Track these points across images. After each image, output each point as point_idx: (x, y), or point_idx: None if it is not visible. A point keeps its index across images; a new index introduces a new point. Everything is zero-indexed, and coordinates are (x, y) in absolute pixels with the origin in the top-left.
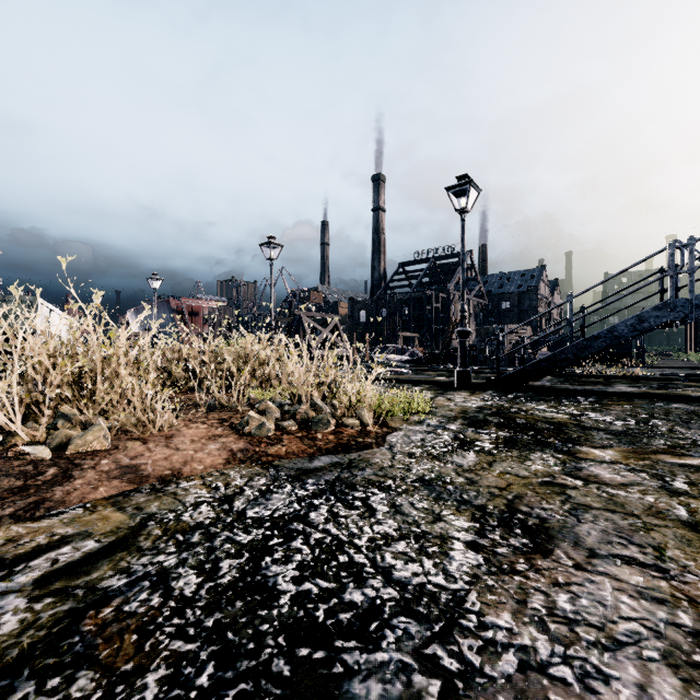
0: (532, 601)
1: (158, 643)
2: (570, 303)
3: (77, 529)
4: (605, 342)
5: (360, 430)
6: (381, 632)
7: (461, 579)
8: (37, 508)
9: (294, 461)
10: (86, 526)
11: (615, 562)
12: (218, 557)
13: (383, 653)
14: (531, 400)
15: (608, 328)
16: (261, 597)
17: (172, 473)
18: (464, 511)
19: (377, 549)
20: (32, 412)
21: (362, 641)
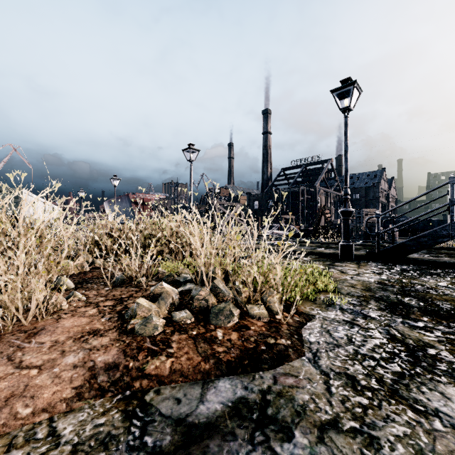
0: None
1: None
2: (452, 184)
3: None
4: None
5: (268, 321)
6: None
7: None
8: None
9: (179, 391)
10: None
11: None
12: None
13: None
14: (423, 274)
15: None
16: None
17: None
18: None
19: None
20: None
21: None
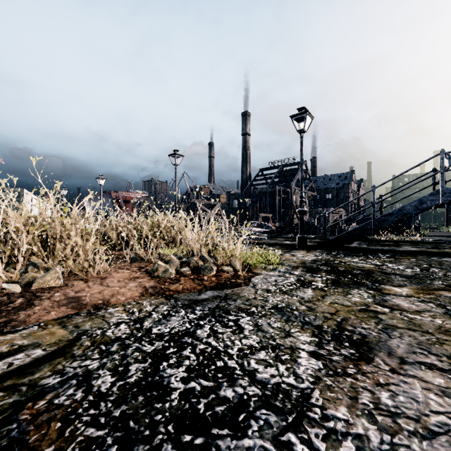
0: (361, 397)
1: (75, 430)
2: (373, 191)
3: (30, 341)
4: (397, 217)
5: (233, 274)
6: (247, 422)
7: (306, 379)
8: (5, 326)
9: (188, 294)
10: (38, 339)
11: (420, 368)
12: (128, 362)
13: (249, 440)
14: (347, 256)
15: (399, 208)
16: (158, 393)
17: (103, 302)
18: (306, 329)
19: (245, 357)
20: (13, 262)
21: (233, 429)
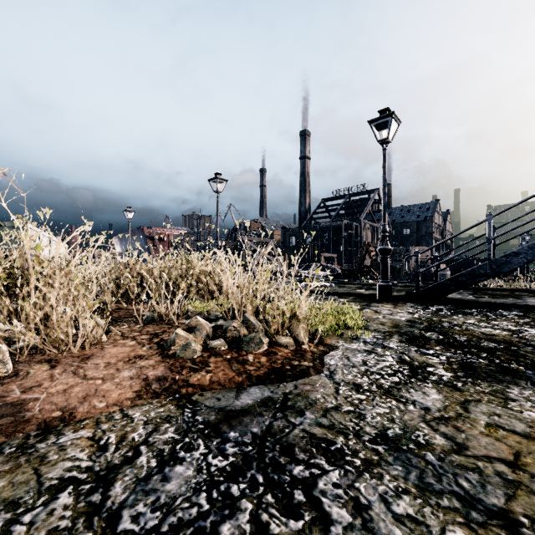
0: None
1: None
2: (489, 222)
3: None
4: (525, 258)
5: (295, 349)
6: None
7: None
8: None
9: (218, 394)
10: None
11: None
12: None
13: None
14: (456, 313)
15: (529, 245)
16: None
17: (61, 415)
18: (483, 531)
19: None
20: None
21: None
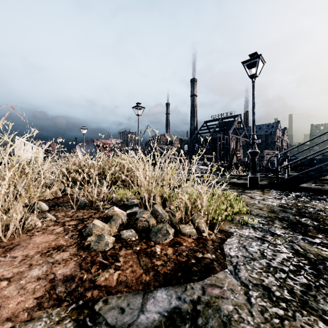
0: None
1: None
2: None
3: None
4: None
5: (197, 238)
6: None
7: None
8: None
9: (123, 300)
10: None
11: None
12: None
13: None
14: (313, 199)
15: None
16: None
17: None
18: None
19: None
20: None
21: None
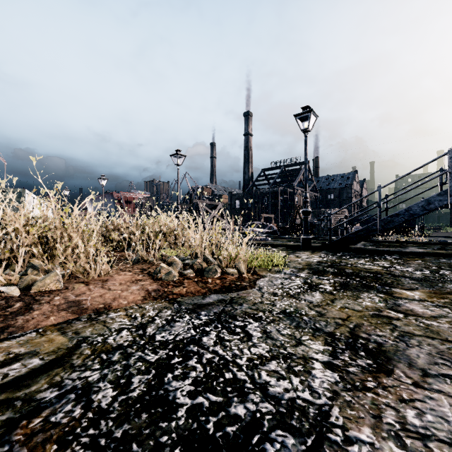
0: (385, 416)
1: None
2: (379, 192)
3: (28, 349)
4: (403, 218)
5: (238, 276)
6: (262, 445)
7: (323, 394)
8: (2, 332)
9: (192, 298)
10: (35, 347)
11: (445, 381)
12: (131, 373)
13: None
14: (353, 257)
15: (406, 208)
16: (163, 410)
17: (104, 306)
18: (318, 337)
19: (255, 368)
20: (12, 264)
21: None
